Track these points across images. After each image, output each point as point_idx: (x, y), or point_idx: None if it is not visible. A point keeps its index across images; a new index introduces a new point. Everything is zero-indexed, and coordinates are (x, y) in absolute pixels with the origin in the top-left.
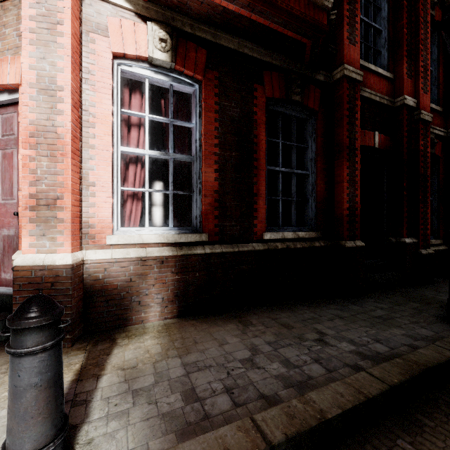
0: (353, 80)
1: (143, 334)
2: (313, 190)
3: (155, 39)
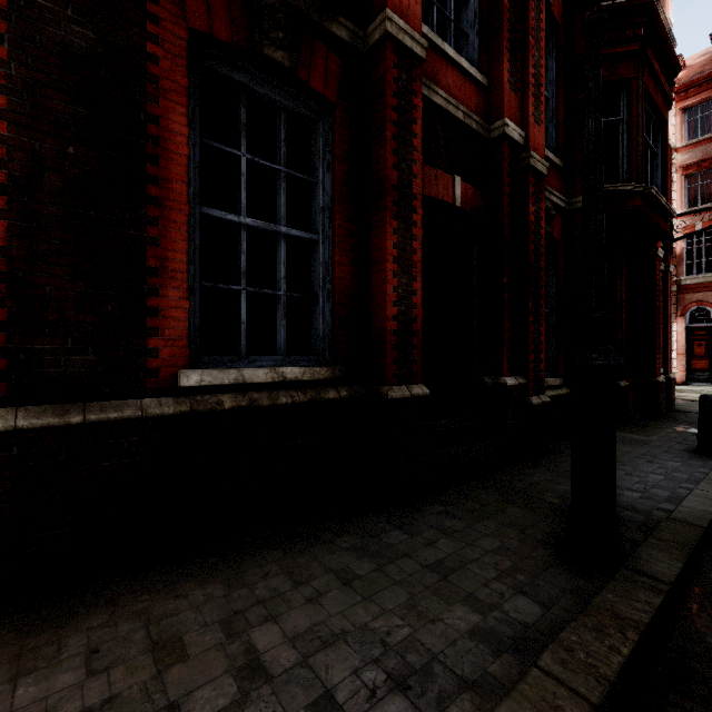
0: (407, 52)
1: None
2: (326, 275)
3: None
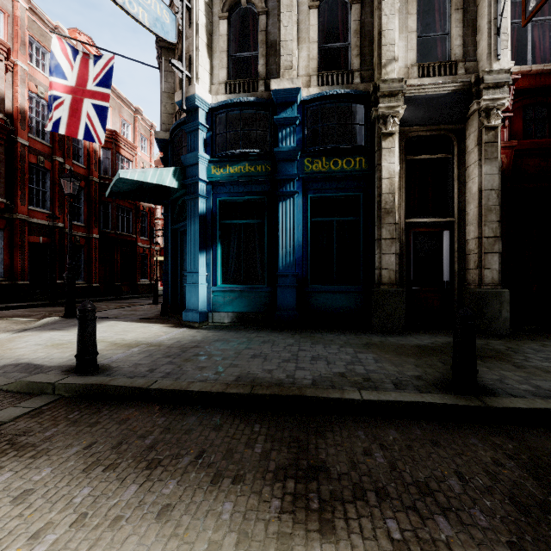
0: (23, 219)
1: None
2: (3, 261)
3: None
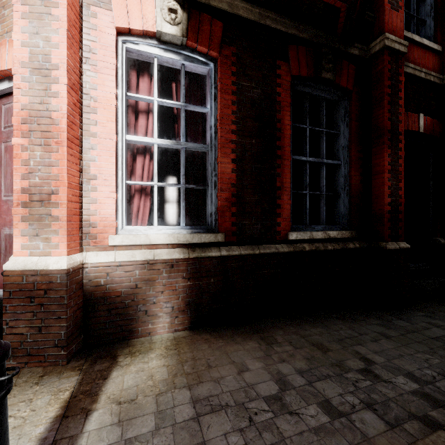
0: (395, 52)
1: (148, 351)
2: (345, 182)
3: (163, 10)
